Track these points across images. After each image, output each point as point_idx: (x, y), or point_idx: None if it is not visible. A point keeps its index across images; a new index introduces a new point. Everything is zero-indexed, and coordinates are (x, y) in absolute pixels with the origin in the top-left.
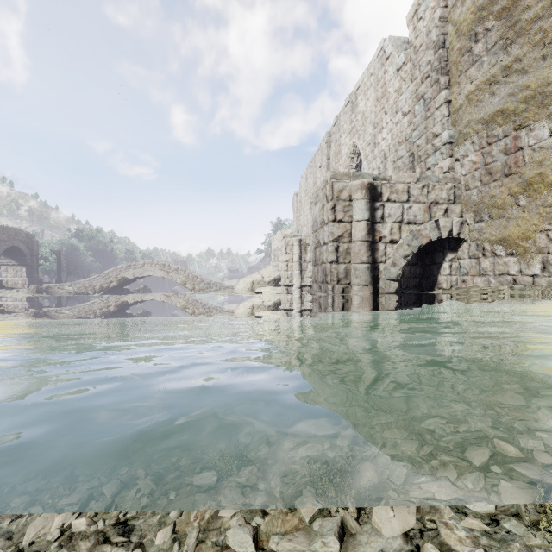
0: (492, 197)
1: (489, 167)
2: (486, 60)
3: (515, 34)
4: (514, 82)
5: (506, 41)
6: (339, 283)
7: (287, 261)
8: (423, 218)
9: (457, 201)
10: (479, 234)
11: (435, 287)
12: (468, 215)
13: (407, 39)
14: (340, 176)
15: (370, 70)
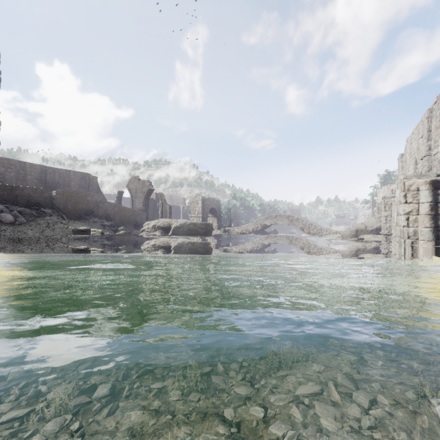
0: None
1: None
2: None
3: None
4: None
5: None
6: (409, 238)
7: (386, 217)
8: None
9: None
10: None
11: None
12: None
13: None
14: (410, 177)
15: None
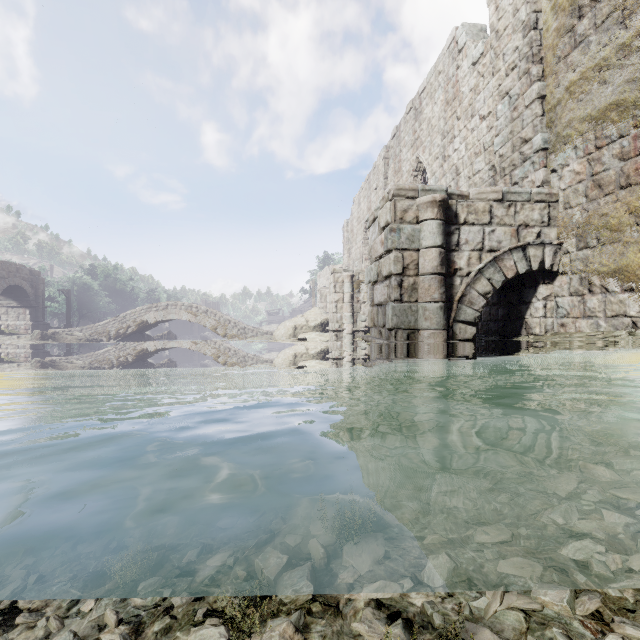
0: (602, 215)
1: (598, 178)
2: (595, 40)
3: (636, 0)
4: (635, 64)
5: (624, 12)
6: (403, 327)
7: (336, 302)
8: (510, 245)
9: (554, 223)
10: (585, 264)
11: (524, 333)
12: (569, 240)
13: (485, 26)
14: (404, 191)
15: (438, 67)
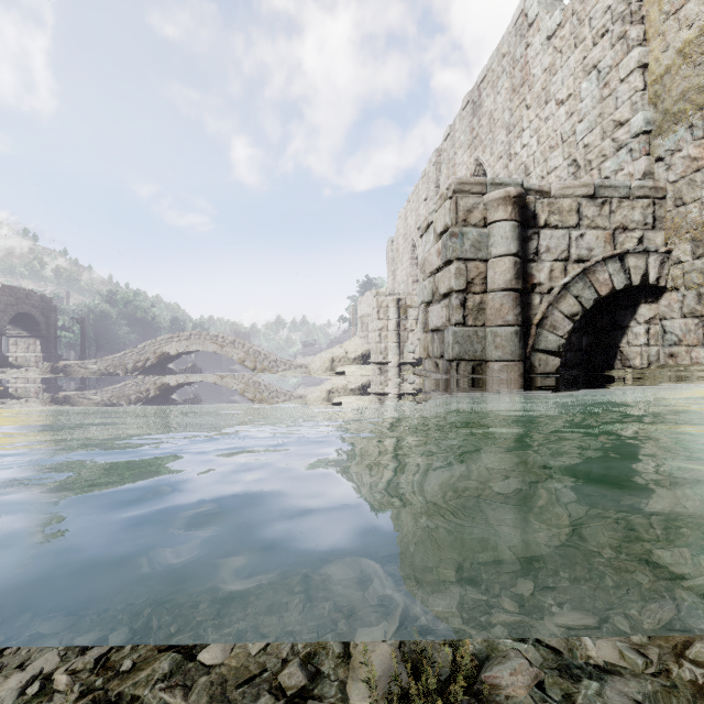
0: None
1: None
2: None
3: None
4: None
5: None
6: (467, 358)
7: (380, 330)
8: (604, 253)
9: (661, 225)
10: None
11: (618, 365)
12: (681, 246)
13: None
14: (469, 185)
15: (502, 49)
